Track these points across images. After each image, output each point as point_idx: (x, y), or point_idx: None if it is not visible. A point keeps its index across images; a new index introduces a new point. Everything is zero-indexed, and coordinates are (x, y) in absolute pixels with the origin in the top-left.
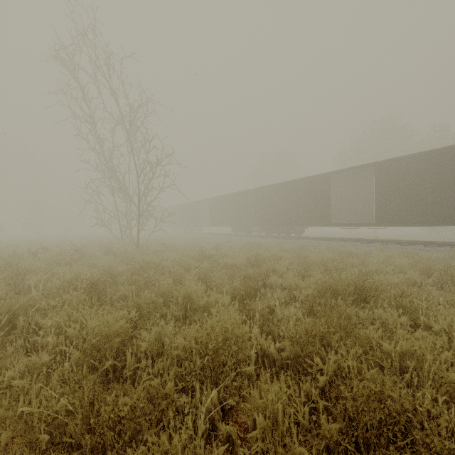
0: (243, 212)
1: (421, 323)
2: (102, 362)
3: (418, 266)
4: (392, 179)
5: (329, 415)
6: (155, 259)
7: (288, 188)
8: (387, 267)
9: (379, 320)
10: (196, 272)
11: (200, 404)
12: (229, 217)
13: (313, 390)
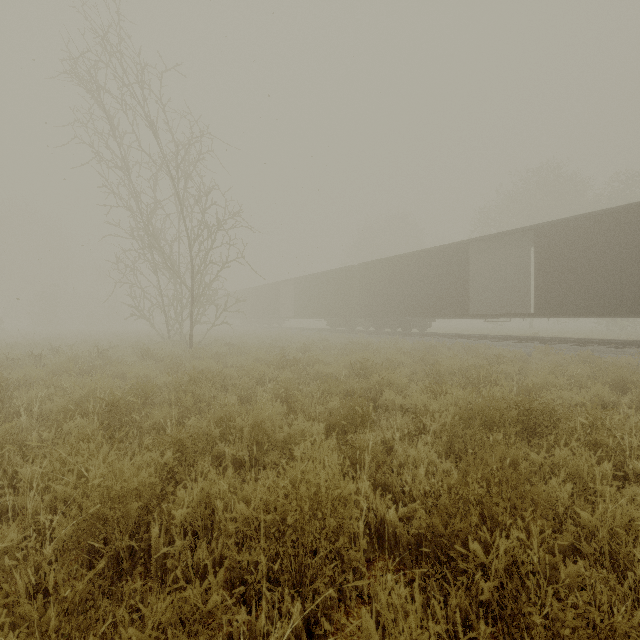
0: (343, 297)
1: (629, 470)
2: (110, 542)
3: (604, 376)
4: (559, 249)
5: None
6: (213, 366)
7: (408, 264)
8: (560, 379)
9: (565, 467)
10: (273, 386)
11: (270, 627)
12: (322, 306)
13: (482, 626)
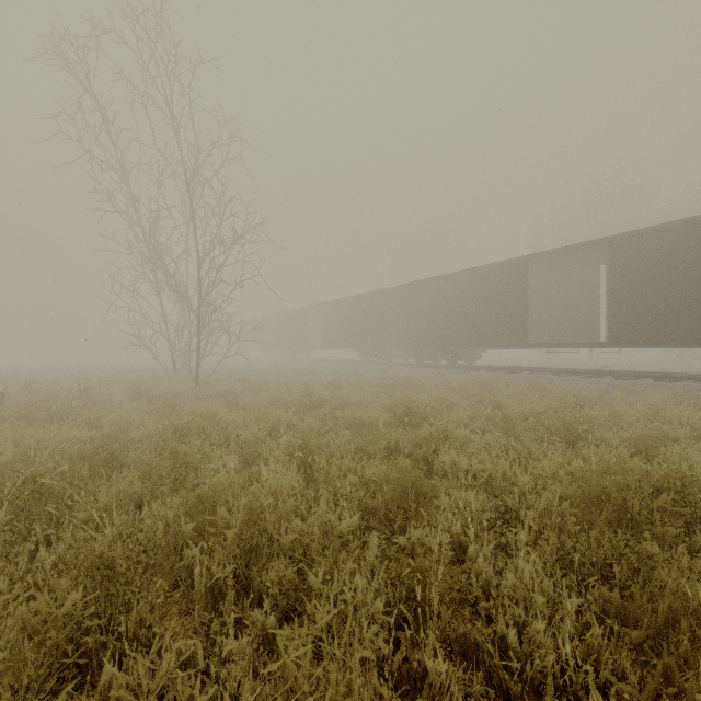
0: (378, 325)
1: None
2: None
3: None
4: (640, 265)
5: None
6: (217, 410)
7: (455, 285)
8: (679, 431)
9: None
10: (288, 442)
11: None
12: (355, 334)
13: None
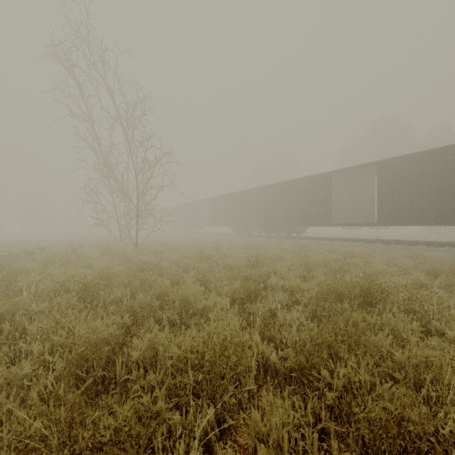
0: (243, 212)
1: (432, 328)
2: (90, 373)
3: (423, 267)
4: (394, 178)
5: (339, 436)
6: (153, 260)
7: (289, 188)
8: (392, 268)
9: (389, 326)
10: (195, 273)
11: (195, 423)
12: (229, 217)
13: (324, 413)
